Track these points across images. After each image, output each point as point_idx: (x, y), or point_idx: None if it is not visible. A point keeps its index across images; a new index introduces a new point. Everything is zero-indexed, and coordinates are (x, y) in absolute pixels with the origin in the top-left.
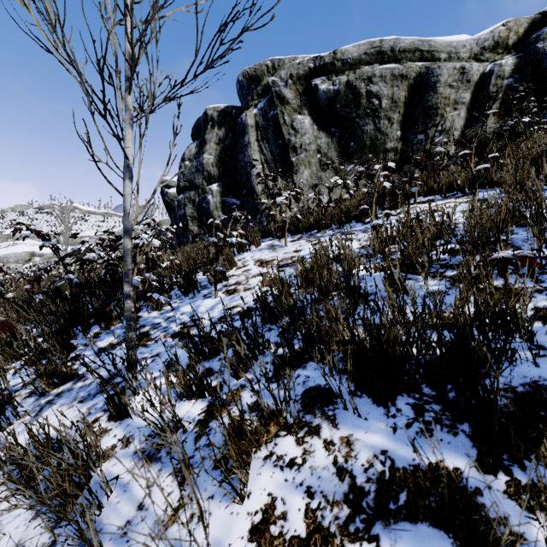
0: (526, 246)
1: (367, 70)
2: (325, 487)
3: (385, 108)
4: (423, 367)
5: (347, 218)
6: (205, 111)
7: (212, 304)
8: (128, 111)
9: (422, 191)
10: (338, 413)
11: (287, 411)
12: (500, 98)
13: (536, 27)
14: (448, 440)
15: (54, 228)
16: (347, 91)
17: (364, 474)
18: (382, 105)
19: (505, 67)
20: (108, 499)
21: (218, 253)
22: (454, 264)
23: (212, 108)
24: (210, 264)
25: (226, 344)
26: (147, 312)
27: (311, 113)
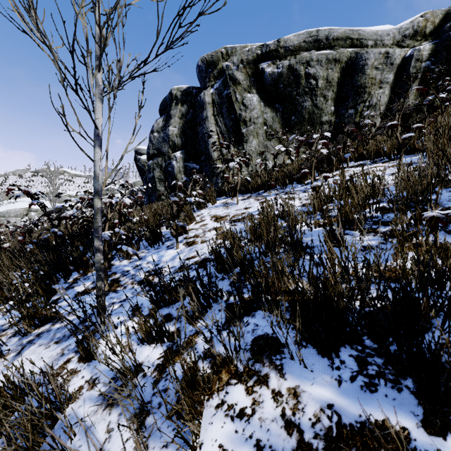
0: (450, 205)
1: (305, 55)
2: (273, 441)
3: (321, 88)
4: (364, 319)
5: (289, 180)
6: (170, 91)
7: (173, 254)
8: (98, 87)
9: (353, 157)
10: (284, 362)
11: (238, 360)
12: (419, 78)
13: (449, 18)
14: (393, 396)
15: (47, 188)
16: (289, 73)
17: (312, 429)
18: (318, 85)
19: (423, 52)
20: (71, 442)
21: (179, 210)
22: (386, 221)
23: (176, 89)
24: (172, 220)
25: (182, 294)
26: (119, 260)
27: (259, 92)
